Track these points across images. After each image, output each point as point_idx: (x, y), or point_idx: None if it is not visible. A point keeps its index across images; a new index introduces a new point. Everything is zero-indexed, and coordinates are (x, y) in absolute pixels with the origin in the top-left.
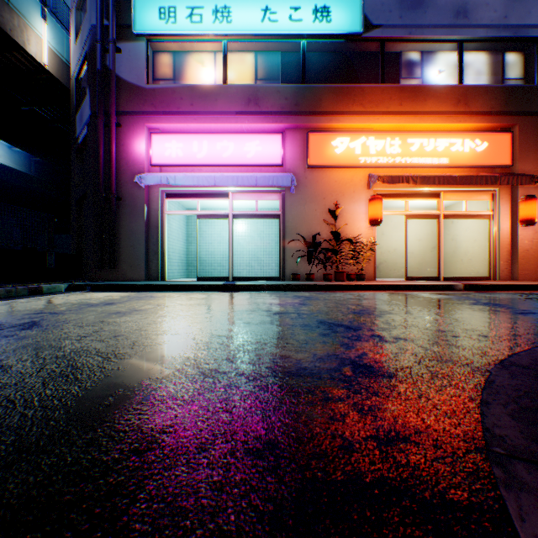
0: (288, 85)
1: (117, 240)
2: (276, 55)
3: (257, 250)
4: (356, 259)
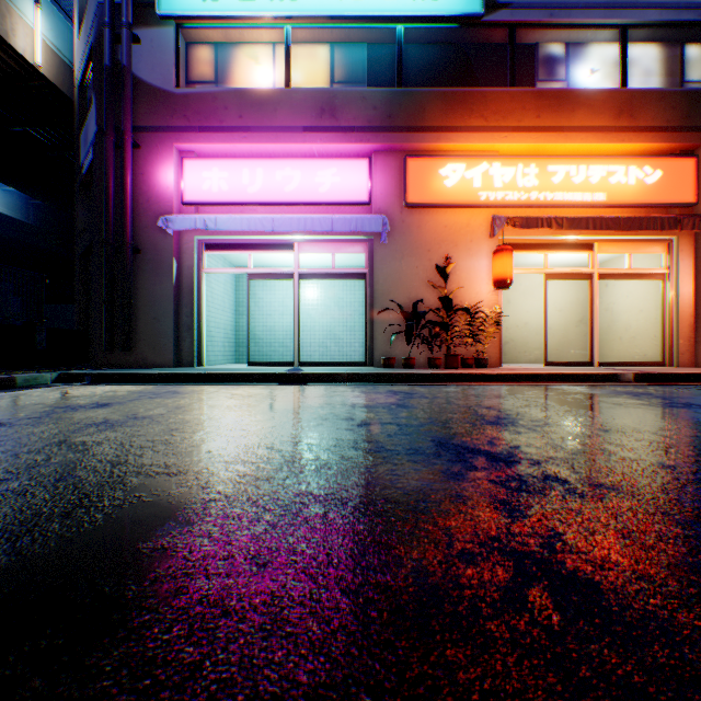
0: (378, 89)
1: (134, 310)
2: (360, 47)
3: (334, 325)
4: (475, 336)
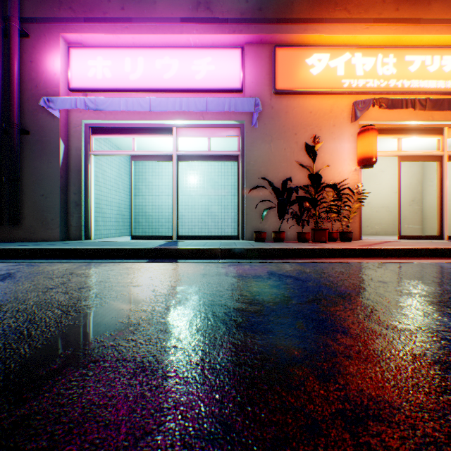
0: None
1: (23, 187)
2: None
3: (211, 204)
4: (340, 212)
